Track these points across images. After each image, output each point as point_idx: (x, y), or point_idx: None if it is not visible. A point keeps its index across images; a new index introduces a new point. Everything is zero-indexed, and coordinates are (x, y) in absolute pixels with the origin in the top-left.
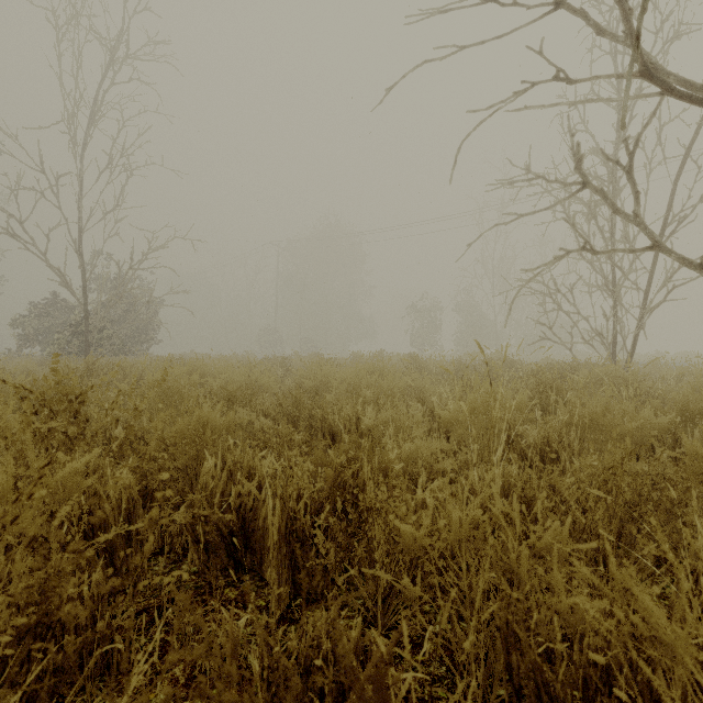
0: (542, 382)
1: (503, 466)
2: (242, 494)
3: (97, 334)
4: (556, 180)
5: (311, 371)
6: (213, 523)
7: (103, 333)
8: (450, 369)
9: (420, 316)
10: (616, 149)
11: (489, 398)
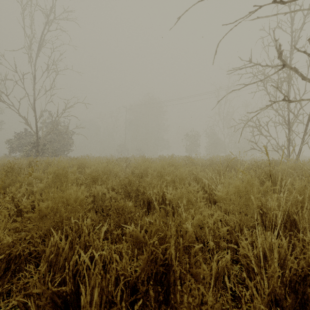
0: (265, 172)
1: (278, 243)
2: (78, 263)
3: (43, 147)
4: (266, 65)
5: (139, 165)
6: (57, 283)
7: (46, 146)
8: (207, 163)
9: (190, 139)
10: (291, 54)
11: (248, 184)
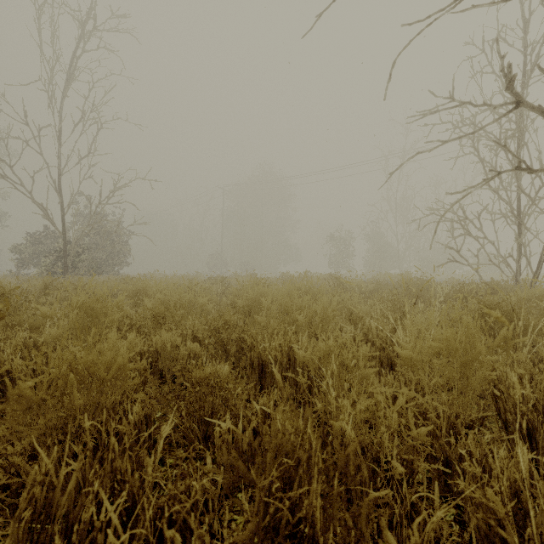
0: (485, 305)
1: None
2: (94, 527)
3: (76, 258)
4: (484, 104)
5: (244, 291)
6: None
7: (81, 257)
8: (370, 288)
9: (336, 244)
10: (525, 87)
11: (466, 333)
